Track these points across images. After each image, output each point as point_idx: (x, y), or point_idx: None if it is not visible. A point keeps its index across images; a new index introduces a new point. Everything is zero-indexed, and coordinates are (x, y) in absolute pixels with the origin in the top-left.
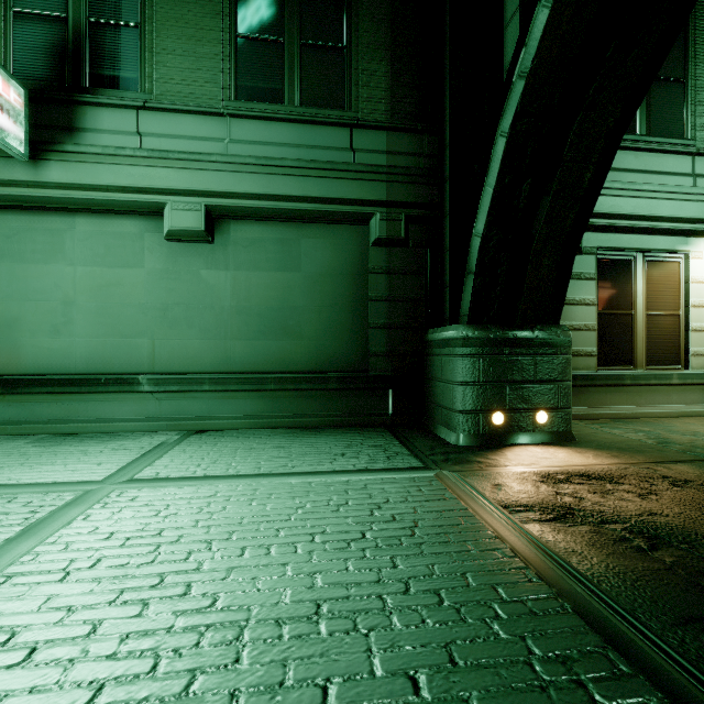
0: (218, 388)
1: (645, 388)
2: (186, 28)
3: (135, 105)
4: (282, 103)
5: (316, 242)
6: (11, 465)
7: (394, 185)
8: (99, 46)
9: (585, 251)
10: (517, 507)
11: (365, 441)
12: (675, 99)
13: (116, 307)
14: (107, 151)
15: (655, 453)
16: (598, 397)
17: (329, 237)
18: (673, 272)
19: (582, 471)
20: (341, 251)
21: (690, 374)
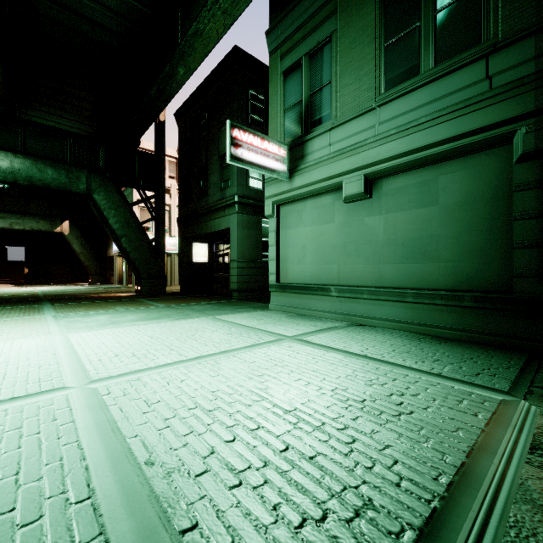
0: (372, 297)
1: None
2: (354, 64)
3: (328, 129)
4: (418, 74)
5: (453, 176)
6: (271, 323)
7: None
8: (314, 106)
9: None
10: None
11: (479, 358)
12: None
13: (322, 247)
14: (316, 161)
15: None
16: None
17: (467, 167)
18: None
19: None
20: (480, 177)
21: None
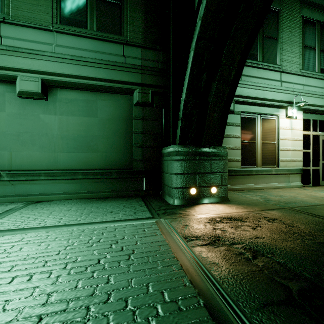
0: (49, 178)
1: (261, 176)
2: None
3: None
4: (86, 28)
5: (105, 102)
6: None
7: (145, 75)
8: None
9: (236, 113)
10: (192, 238)
11: (127, 204)
12: (273, 47)
13: None
14: None
15: (262, 206)
16: (241, 180)
17: (112, 100)
18: (273, 124)
19: (229, 216)
20: (119, 107)
21: (279, 169)
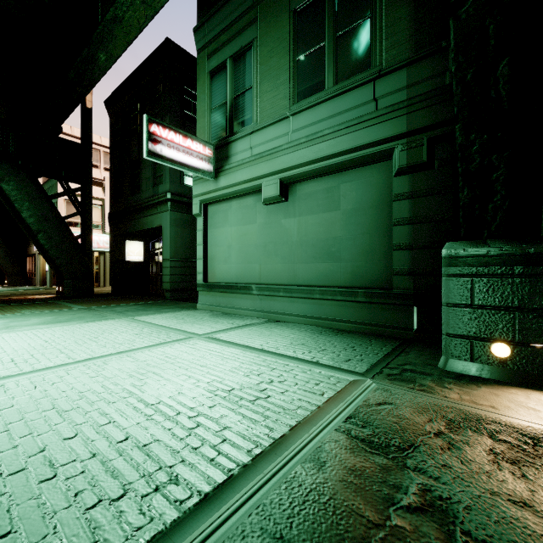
0: (287, 295)
1: None
2: (272, 73)
3: (249, 132)
4: (323, 90)
5: (351, 184)
6: (190, 322)
7: (415, 114)
8: (237, 108)
9: None
10: (361, 421)
11: (360, 346)
12: None
13: (246, 247)
14: (239, 163)
15: None
16: None
17: (361, 177)
18: None
19: None
20: (371, 187)
21: None
